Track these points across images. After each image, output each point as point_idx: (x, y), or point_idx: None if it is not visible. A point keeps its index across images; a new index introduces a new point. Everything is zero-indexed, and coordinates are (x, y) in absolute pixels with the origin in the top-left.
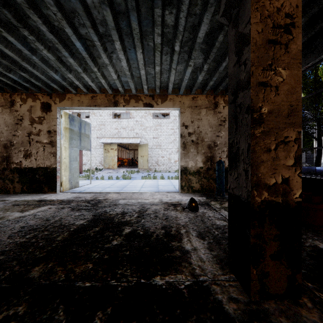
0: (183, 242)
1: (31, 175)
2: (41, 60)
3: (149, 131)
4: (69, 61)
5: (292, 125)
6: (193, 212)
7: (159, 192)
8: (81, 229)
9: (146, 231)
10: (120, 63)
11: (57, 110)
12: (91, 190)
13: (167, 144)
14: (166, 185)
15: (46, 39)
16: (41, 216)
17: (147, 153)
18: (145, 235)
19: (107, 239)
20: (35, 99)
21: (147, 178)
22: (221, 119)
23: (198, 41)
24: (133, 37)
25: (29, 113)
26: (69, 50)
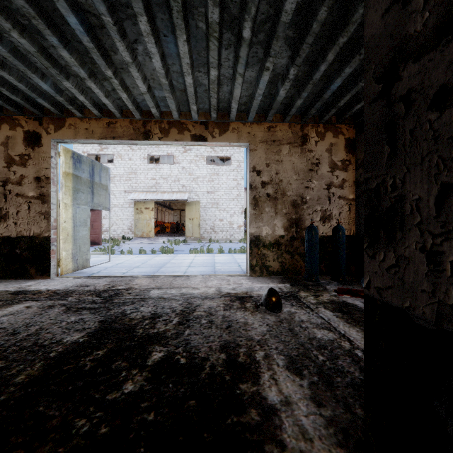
0: (262, 383)
1: (7, 250)
2: (13, 53)
3: (201, 183)
4: (63, 58)
5: None
6: (273, 313)
7: (216, 275)
8: (69, 354)
9: (192, 356)
10: (151, 64)
11: (51, 144)
12: (108, 272)
13: (228, 201)
14: (227, 263)
15: (15, 9)
16: (6, 325)
17: (199, 215)
18: (190, 368)
19: (115, 380)
20: (14, 125)
21: (197, 251)
22: (313, 162)
23: (283, 20)
24: (171, 8)
25: (4, 148)
26: (60, 33)
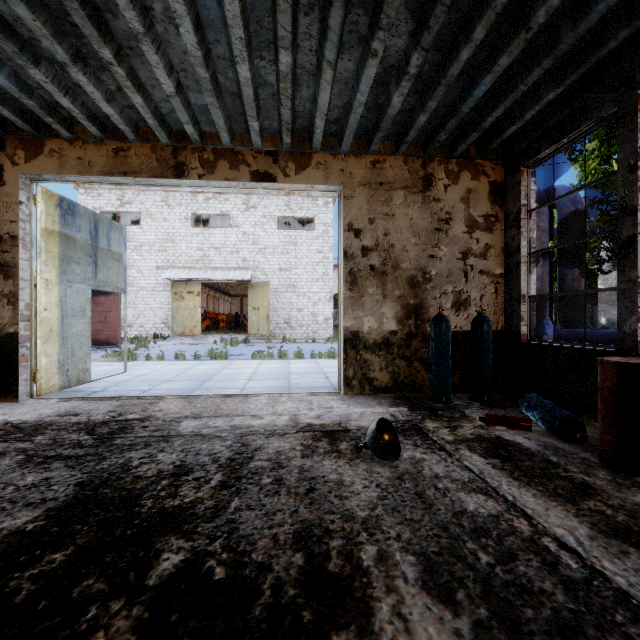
0: (378, 630)
1: None
2: None
3: (270, 255)
4: (23, 22)
5: None
6: (387, 462)
7: (291, 394)
8: None
9: (239, 562)
10: (180, 40)
11: (19, 183)
12: (120, 389)
13: (310, 282)
14: (308, 373)
15: None
16: None
17: (267, 302)
18: (231, 592)
19: (69, 631)
20: None
21: (264, 356)
22: (441, 217)
23: None
24: None
25: None
26: None
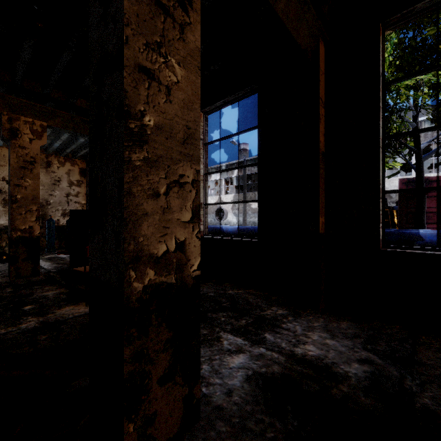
0: None
1: None
2: None
3: None
4: None
5: (35, 204)
6: (3, 264)
7: None
8: None
9: None
10: None
11: None
12: None
13: None
14: None
15: None
16: None
17: None
18: None
19: None
20: None
21: None
22: (56, 179)
23: None
24: None
25: None
26: None
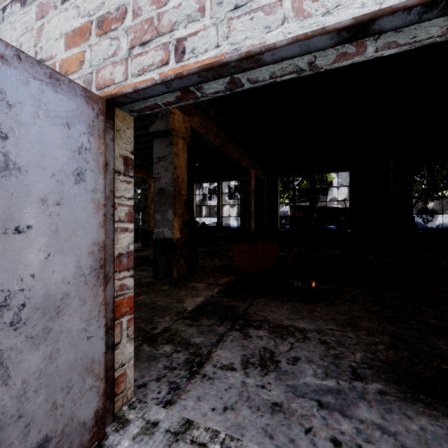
0: None
1: None
2: None
3: None
4: None
5: None
6: None
7: None
8: None
9: None
10: None
11: None
12: None
13: None
14: None
15: None
16: None
17: None
18: None
19: None
20: None
21: None
22: None
23: None
24: None
25: None
26: None
